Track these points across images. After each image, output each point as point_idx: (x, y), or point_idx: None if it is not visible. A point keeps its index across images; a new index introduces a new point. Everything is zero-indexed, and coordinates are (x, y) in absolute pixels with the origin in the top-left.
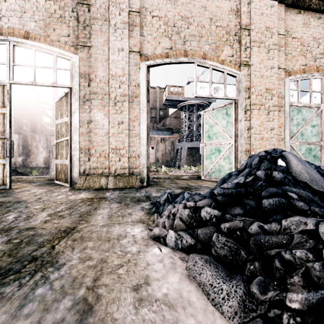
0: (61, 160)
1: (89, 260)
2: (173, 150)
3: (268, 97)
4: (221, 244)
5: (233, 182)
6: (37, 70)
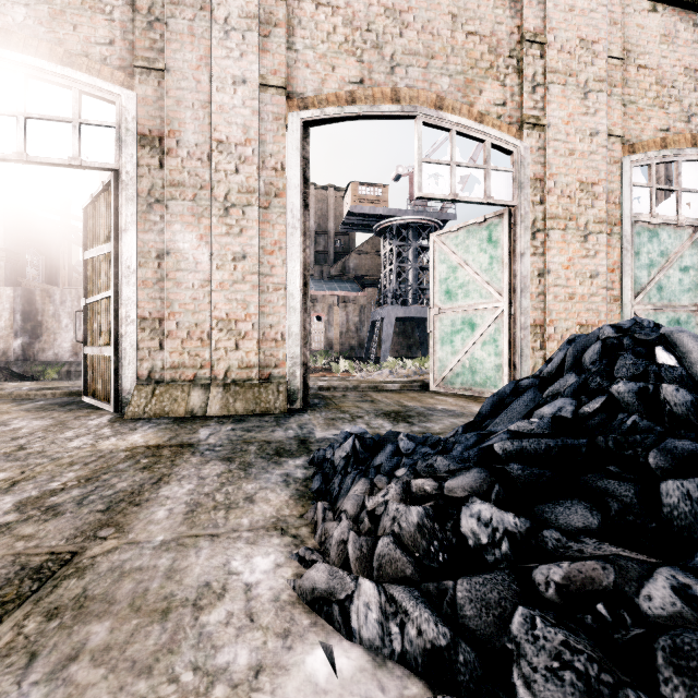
0: (94, 346)
1: None
2: (364, 324)
3: (585, 201)
4: (547, 656)
5: (539, 413)
6: (30, 125)
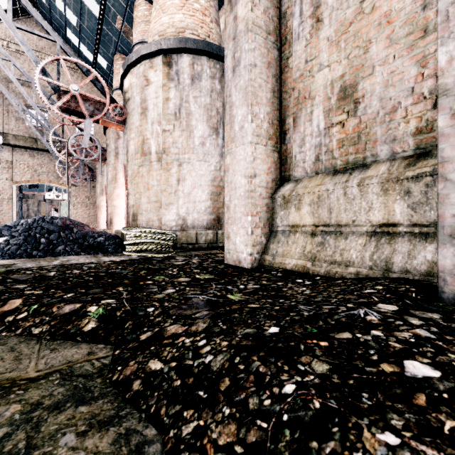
0: None
1: None
2: None
3: (87, 199)
4: None
5: None
6: None
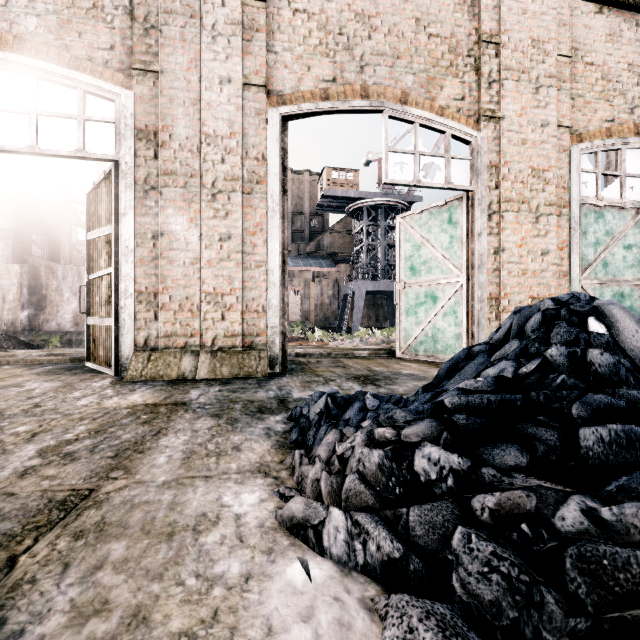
0: (97, 317)
1: (99, 617)
2: (337, 297)
3: (537, 186)
4: (480, 563)
5: (485, 374)
6: (41, 122)
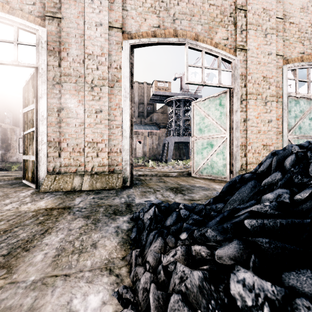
0: (27, 155)
1: None
2: (160, 145)
3: (265, 86)
4: None
5: (265, 197)
6: None
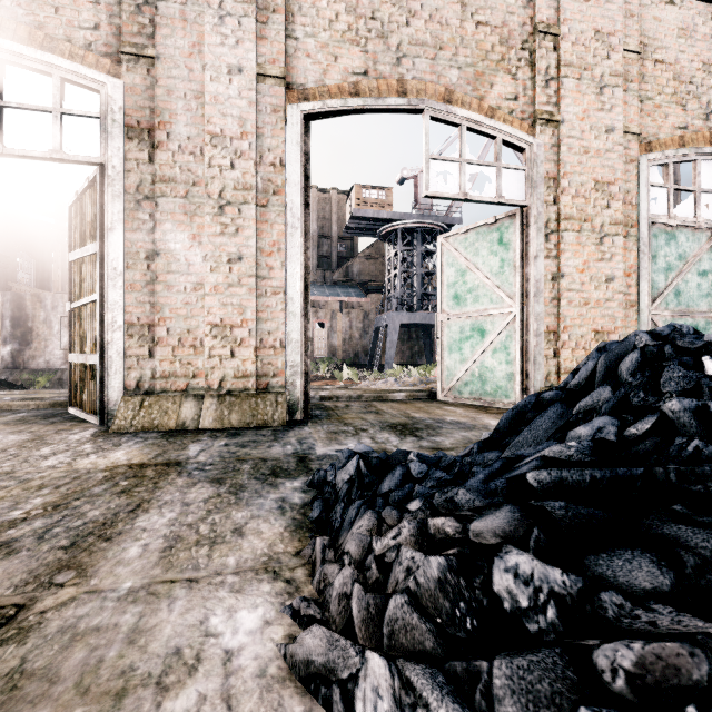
0: (80, 354)
1: None
2: (368, 330)
3: (601, 202)
4: None
5: (574, 434)
6: (8, 115)
